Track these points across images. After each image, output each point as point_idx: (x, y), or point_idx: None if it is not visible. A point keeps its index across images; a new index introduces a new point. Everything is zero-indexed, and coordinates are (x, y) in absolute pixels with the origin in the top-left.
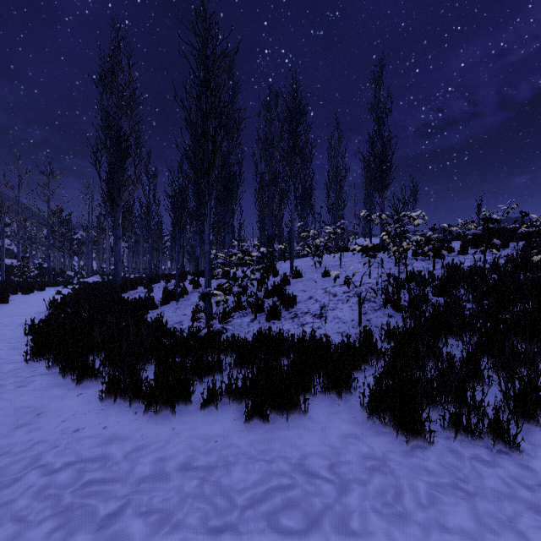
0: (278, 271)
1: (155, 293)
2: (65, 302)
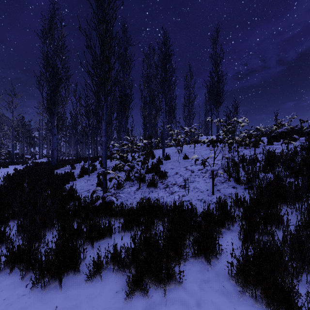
0: (155, 155)
1: (76, 169)
2: (15, 176)
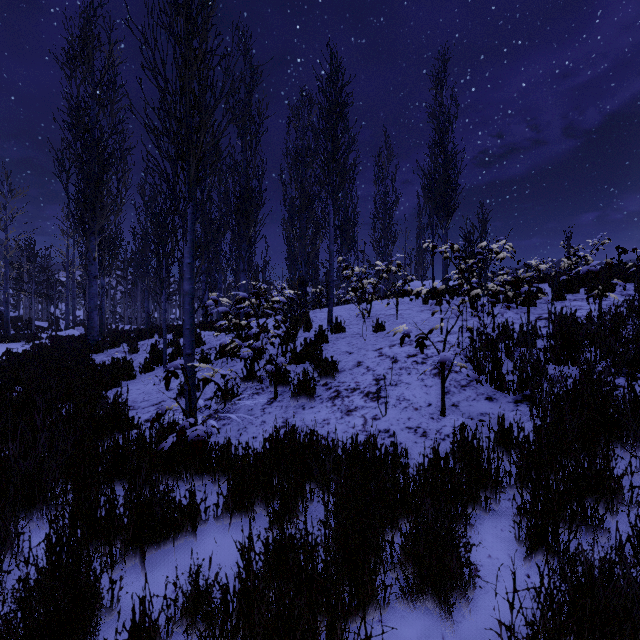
0: (311, 323)
1: (140, 354)
2: None
